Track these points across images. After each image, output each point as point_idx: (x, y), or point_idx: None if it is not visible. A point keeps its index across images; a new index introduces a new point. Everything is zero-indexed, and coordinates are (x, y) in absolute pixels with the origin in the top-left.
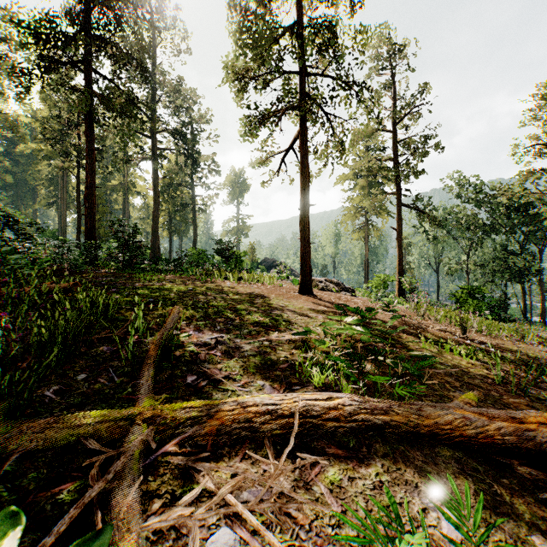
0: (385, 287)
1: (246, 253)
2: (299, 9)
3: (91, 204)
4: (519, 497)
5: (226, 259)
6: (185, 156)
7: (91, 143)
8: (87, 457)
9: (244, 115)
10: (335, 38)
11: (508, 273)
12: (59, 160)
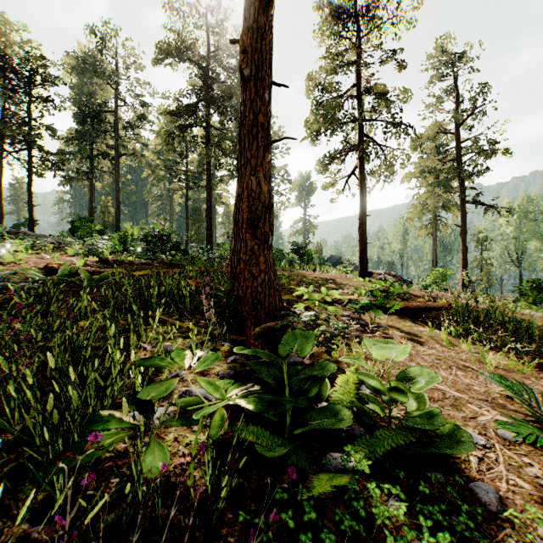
0: (444, 280)
1: (316, 251)
2: (358, 74)
3: (210, 220)
4: (412, 319)
5: (301, 256)
6: None
7: (210, 177)
8: (294, 301)
9: (319, 161)
10: (386, 92)
11: None
12: (168, 182)
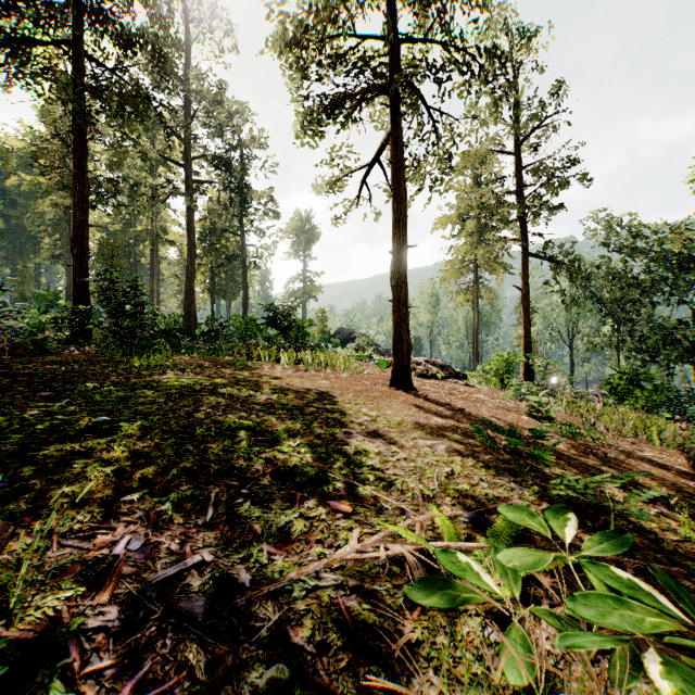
0: (510, 371)
1: (312, 322)
2: None
3: (81, 251)
4: None
5: (283, 331)
6: (232, 192)
7: (82, 160)
8: None
9: (300, 94)
10: None
11: (675, 349)
12: (64, 197)
